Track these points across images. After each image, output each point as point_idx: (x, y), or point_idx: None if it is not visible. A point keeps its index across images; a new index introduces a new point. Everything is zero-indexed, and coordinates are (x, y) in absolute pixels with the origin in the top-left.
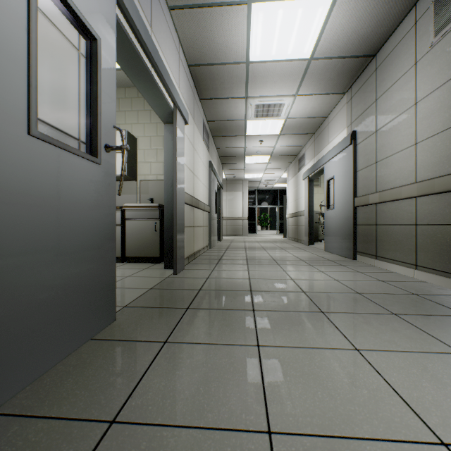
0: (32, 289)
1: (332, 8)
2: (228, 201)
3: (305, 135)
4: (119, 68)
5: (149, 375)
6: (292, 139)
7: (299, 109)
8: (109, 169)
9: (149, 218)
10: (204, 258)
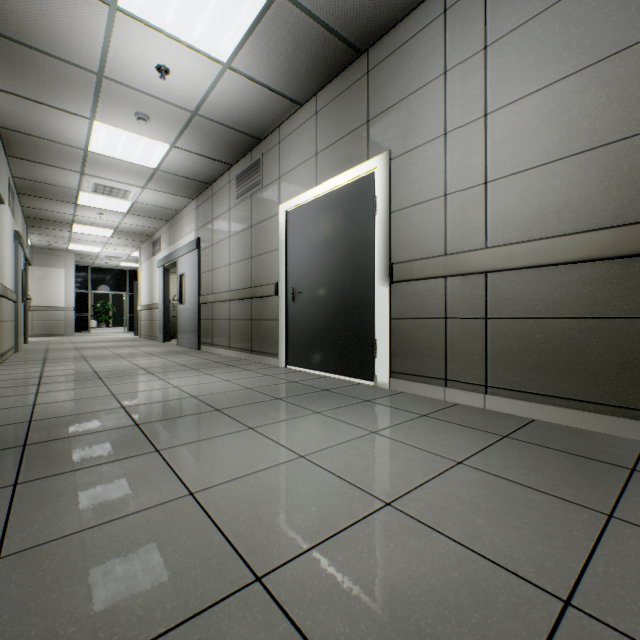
0: None
1: (171, 149)
2: (37, 281)
3: (160, 220)
4: None
5: (40, 398)
6: (144, 220)
7: (150, 198)
8: None
9: None
10: (19, 361)
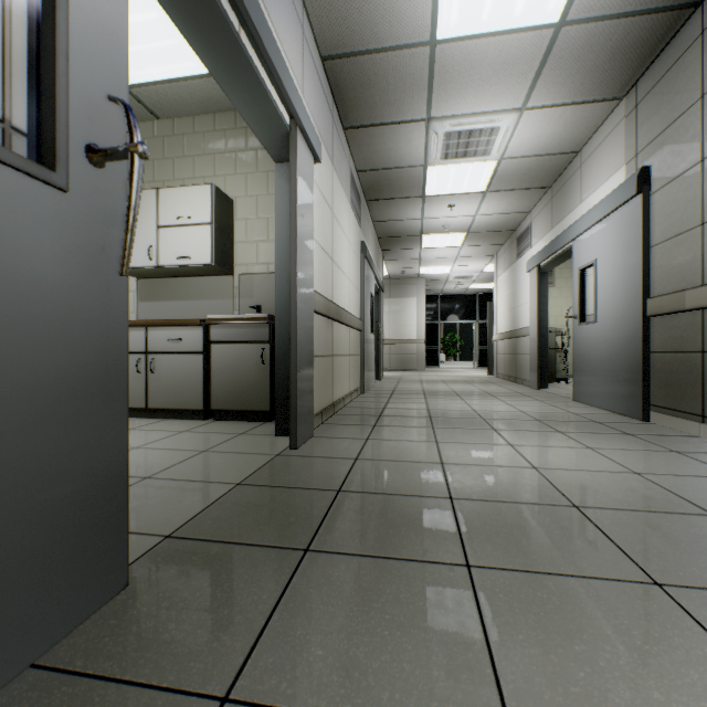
0: None
1: None
2: (393, 313)
3: (533, 191)
4: (200, 74)
5: None
6: (508, 199)
7: (527, 138)
8: (104, 211)
9: (251, 341)
10: (350, 414)
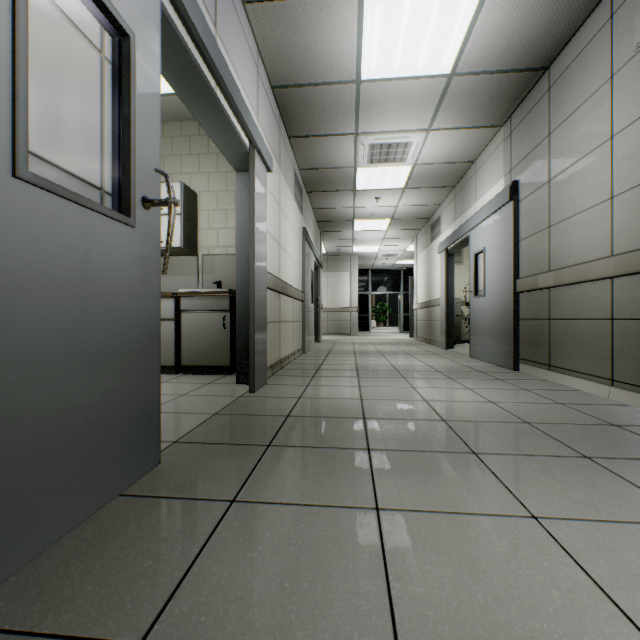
0: (19, 422)
1: None
2: (330, 285)
3: (441, 189)
4: (172, 93)
5: (204, 558)
6: (423, 194)
7: (434, 151)
8: (149, 235)
9: (214, 310)
10: (294, 368)
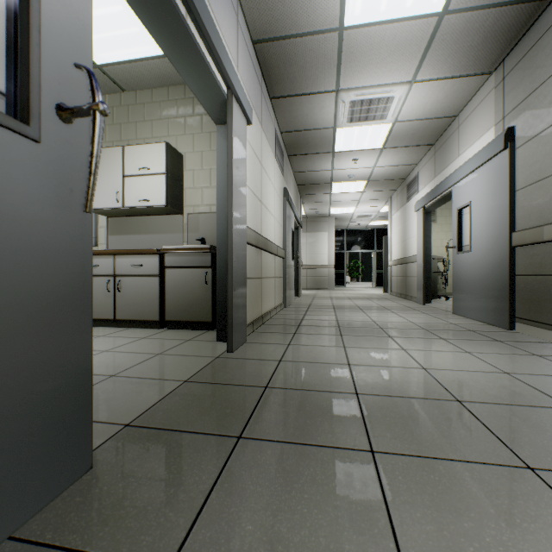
0: None
1: None
2: (309, 244)
3: (420, 148)
4: (157, 55)
5: None
6: (400, 154)
7: (415, 106)
8: (72, 159)
9: (196, 266)
10: (275, 324)
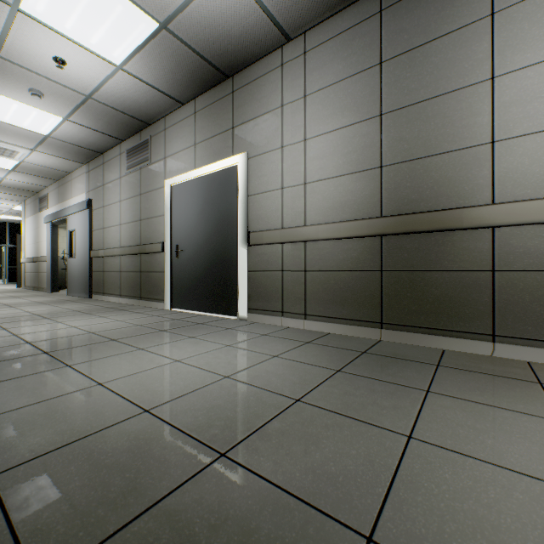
0: None
1: (64, 122)
2: None
3: (48, 179)
4: None
5: None
6: (31, 178)
7: (39, 160)
8: None
9: None
10: None
